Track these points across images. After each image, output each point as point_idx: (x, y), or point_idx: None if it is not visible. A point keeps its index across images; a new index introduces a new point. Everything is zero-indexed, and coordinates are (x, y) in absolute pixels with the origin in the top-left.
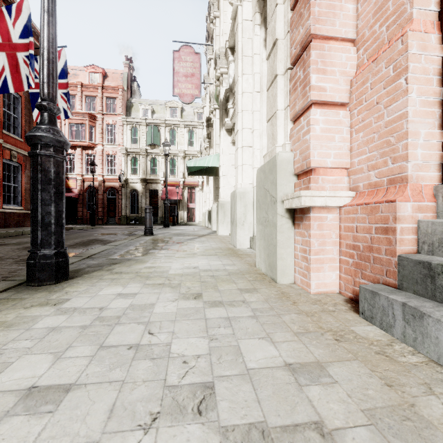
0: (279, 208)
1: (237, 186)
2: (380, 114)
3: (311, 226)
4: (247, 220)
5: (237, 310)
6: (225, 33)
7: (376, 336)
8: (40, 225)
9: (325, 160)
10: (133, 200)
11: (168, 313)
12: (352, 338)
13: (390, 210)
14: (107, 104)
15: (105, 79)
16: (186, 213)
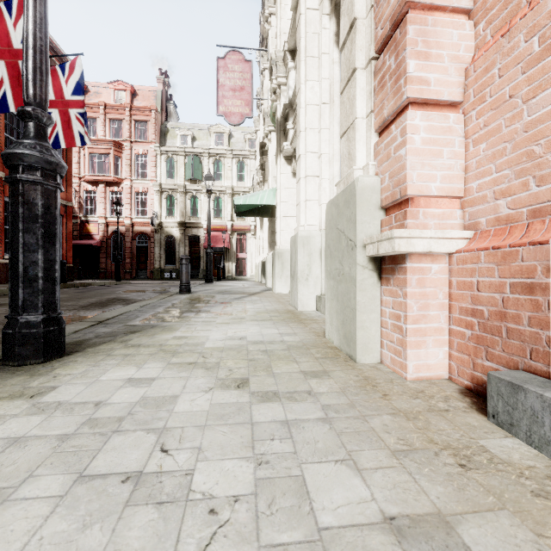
0: (359, 256)
1: (298, 229)
2: (515, 113)
3: (407, 282)
4: (312, 273)
5: (300, 408)
6: (283, 32)
7: (524, 458)
8: (22, 280)
9: (428, 185)
10: (169, 249)
11: (196, 412)
12: (487, 463)
13: (537, 257)
14: (137, 129)
15: (134, 99)
16: (235, 265)
